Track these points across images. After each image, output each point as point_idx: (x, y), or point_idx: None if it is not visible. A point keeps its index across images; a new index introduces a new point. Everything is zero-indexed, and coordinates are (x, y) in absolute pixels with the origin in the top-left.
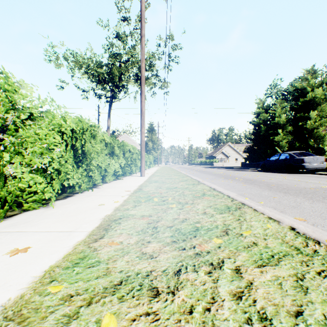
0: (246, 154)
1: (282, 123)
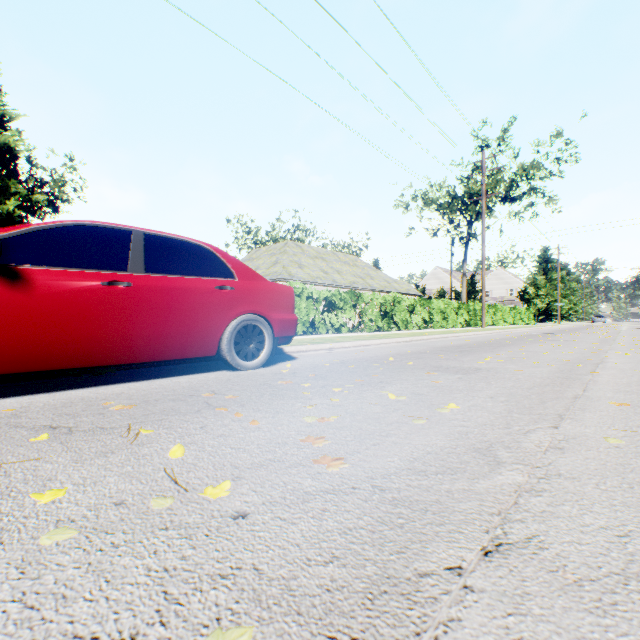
0: None
1: None
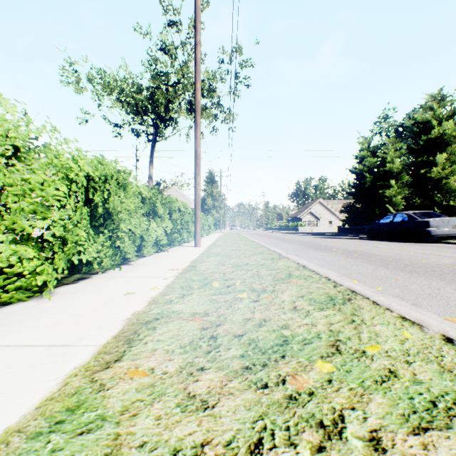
0: (344, 214)
1: (396, 172)
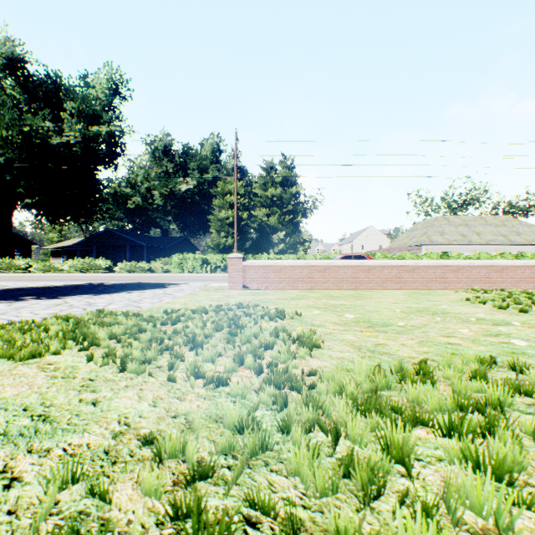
0: None
1: None
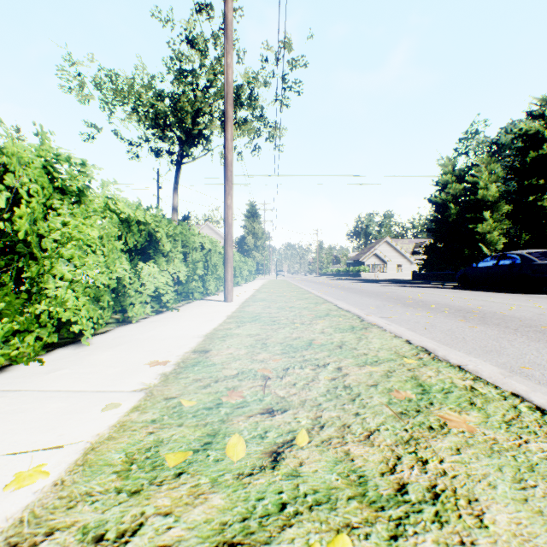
0: (417, 257)
1: (491, 200)
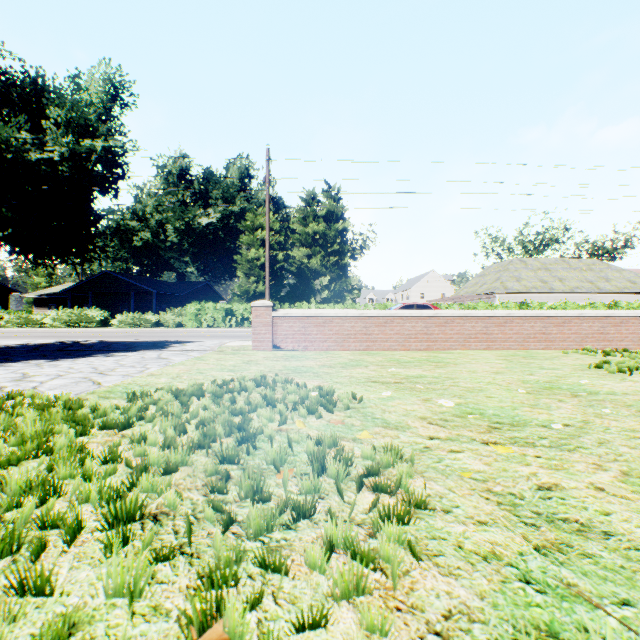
0: None
1: None
